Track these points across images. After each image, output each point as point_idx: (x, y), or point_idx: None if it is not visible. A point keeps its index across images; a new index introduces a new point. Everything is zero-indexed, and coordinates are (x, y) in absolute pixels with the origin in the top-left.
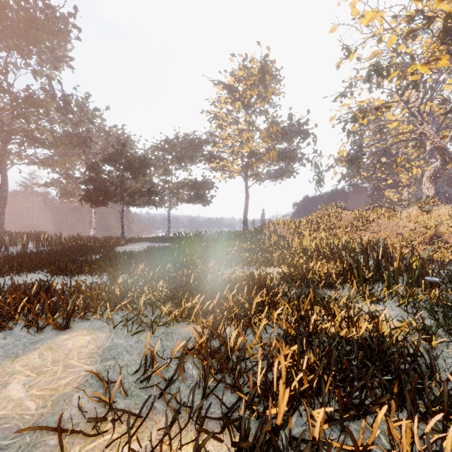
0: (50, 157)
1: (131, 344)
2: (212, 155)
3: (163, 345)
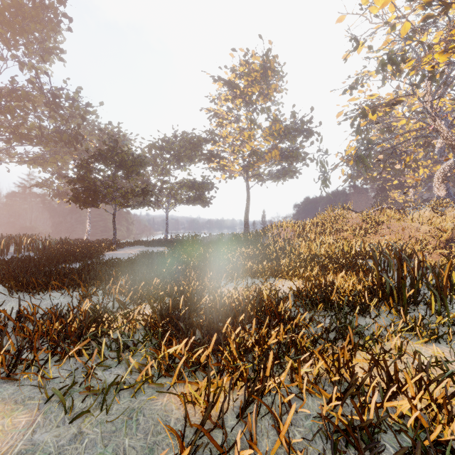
0: (40, 156)
1: (61, 444)
2: (211, 154)
3: (117, 448)
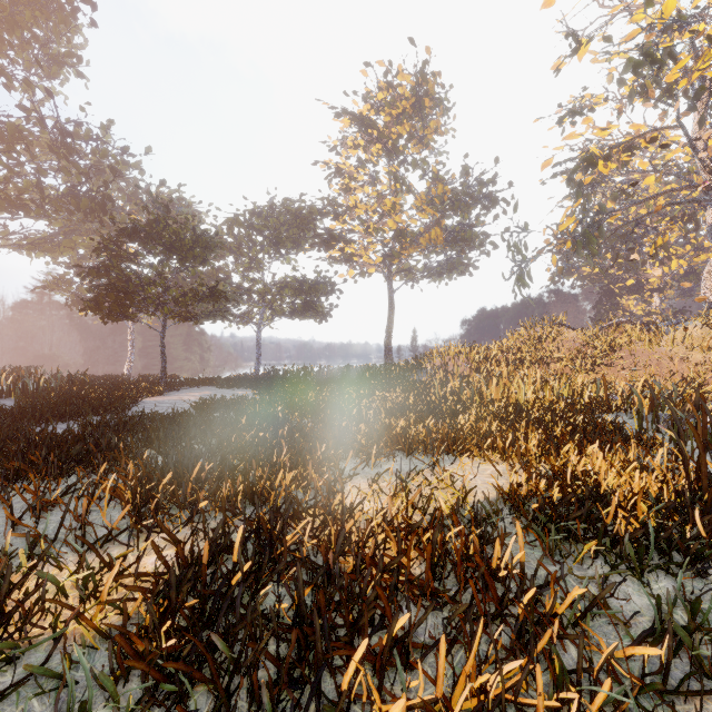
0: (47, 236)
1: None
2: (331, 234)
3: None
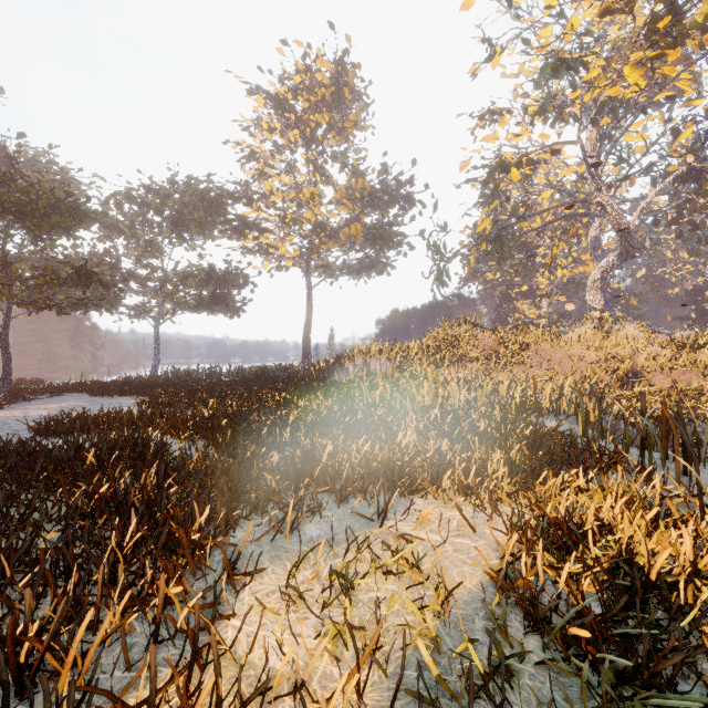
0: None
1: None
2: (244, 221)
3: None
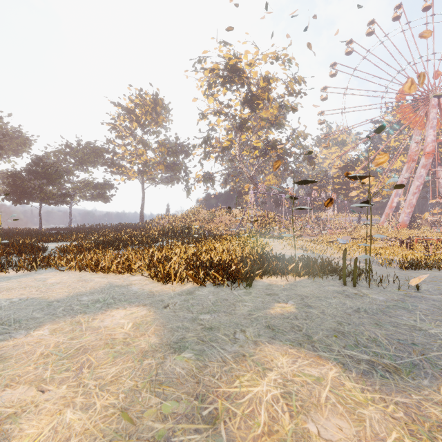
0: None
1: None
2: (112, 162)
3: None
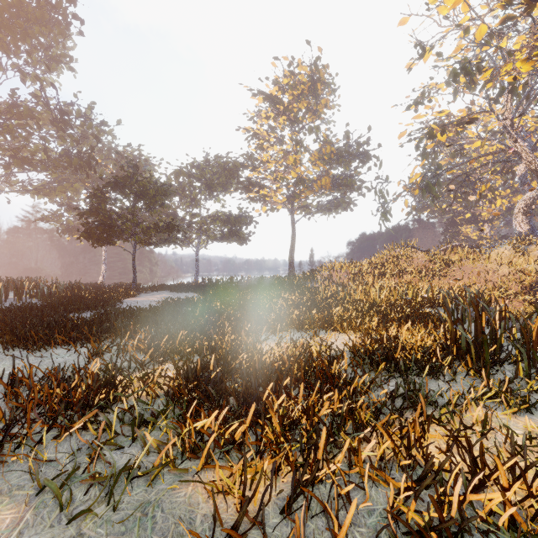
0: (46, 184)
1: None
2: (250, 181)
3: None
